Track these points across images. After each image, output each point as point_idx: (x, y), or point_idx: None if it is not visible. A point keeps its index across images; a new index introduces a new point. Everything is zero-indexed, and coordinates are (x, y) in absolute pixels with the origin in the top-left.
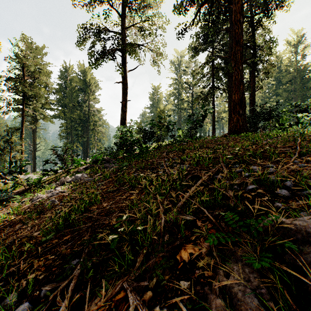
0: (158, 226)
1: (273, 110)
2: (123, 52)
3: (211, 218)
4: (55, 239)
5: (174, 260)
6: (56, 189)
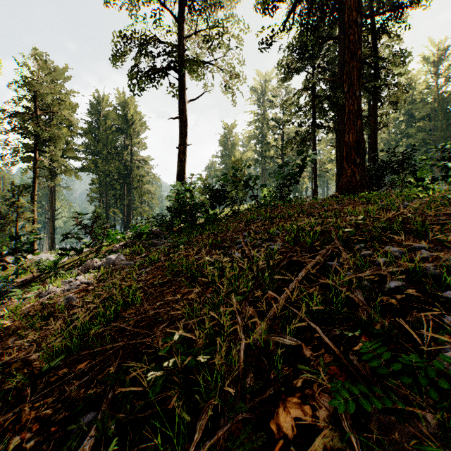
0: (235, 354)
1: (407, 157)
2: (180, 74)
3: (330, 345)
4: (63, 367)
5: (265, 430)
6: (76, 278)
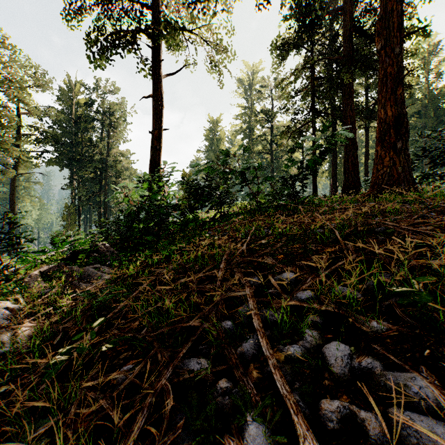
0: None
1: None
2: (153, 39)
3: None
4: None
5: None
6: None
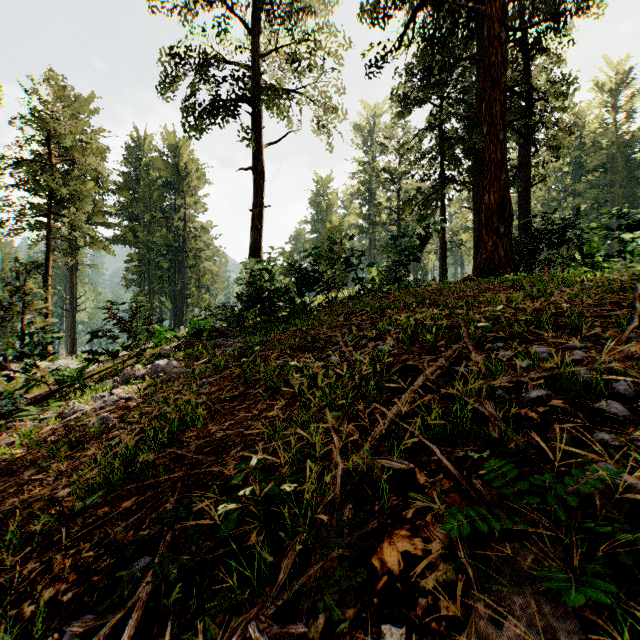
0: (329, 482)
1: (570, 225)
2: (255, 106)
3: (449, 467)
4: (103, 506)
5: (366, 567)
6: (112, 392)
